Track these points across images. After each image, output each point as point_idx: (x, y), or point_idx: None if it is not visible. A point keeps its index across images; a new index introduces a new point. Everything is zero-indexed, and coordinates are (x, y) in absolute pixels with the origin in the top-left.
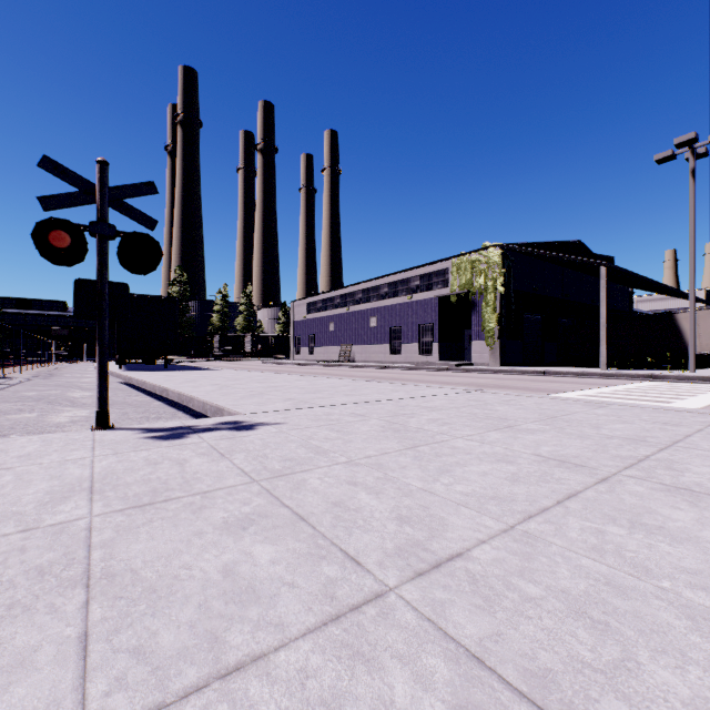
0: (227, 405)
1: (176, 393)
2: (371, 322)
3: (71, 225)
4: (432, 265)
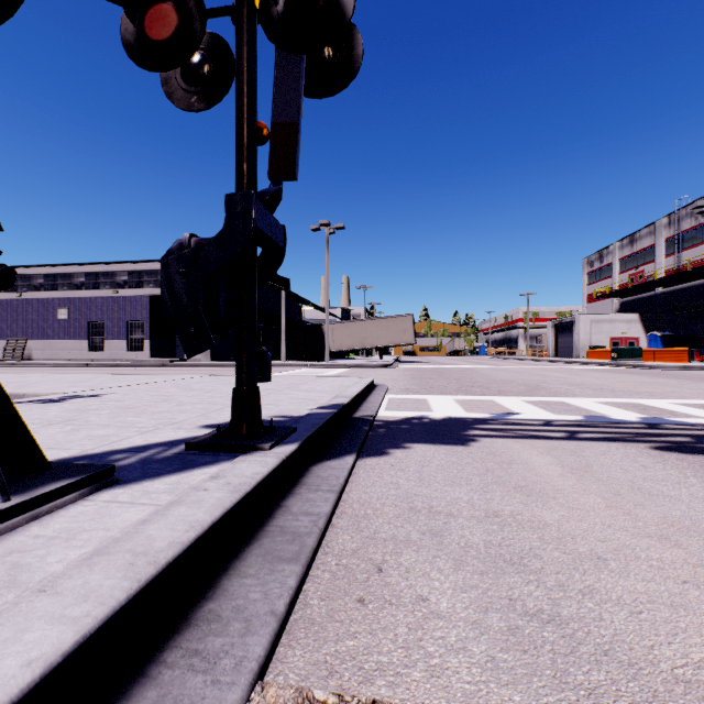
0: (26, 392)
1: None
2: (59, 313)
3: None
4: (143, 263)
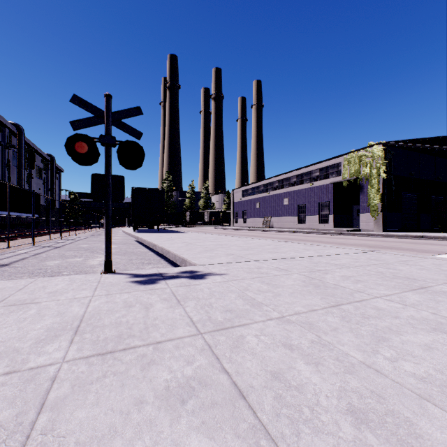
0: (189, 257)
1: (160, 247)
2: (284, 201)
3: (88, 138)
4: (328, 161)
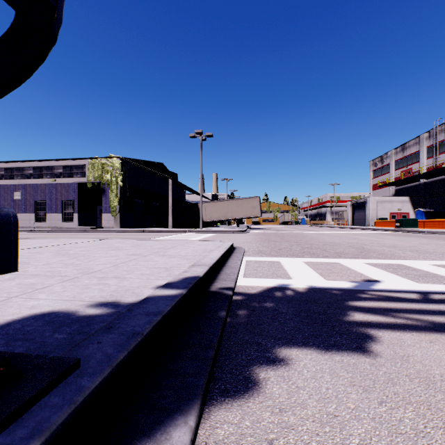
0: None
1: None
2: (15, 195)
3: None
4: (73, 160)
